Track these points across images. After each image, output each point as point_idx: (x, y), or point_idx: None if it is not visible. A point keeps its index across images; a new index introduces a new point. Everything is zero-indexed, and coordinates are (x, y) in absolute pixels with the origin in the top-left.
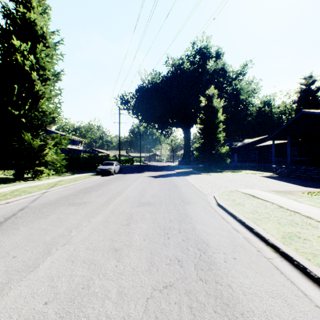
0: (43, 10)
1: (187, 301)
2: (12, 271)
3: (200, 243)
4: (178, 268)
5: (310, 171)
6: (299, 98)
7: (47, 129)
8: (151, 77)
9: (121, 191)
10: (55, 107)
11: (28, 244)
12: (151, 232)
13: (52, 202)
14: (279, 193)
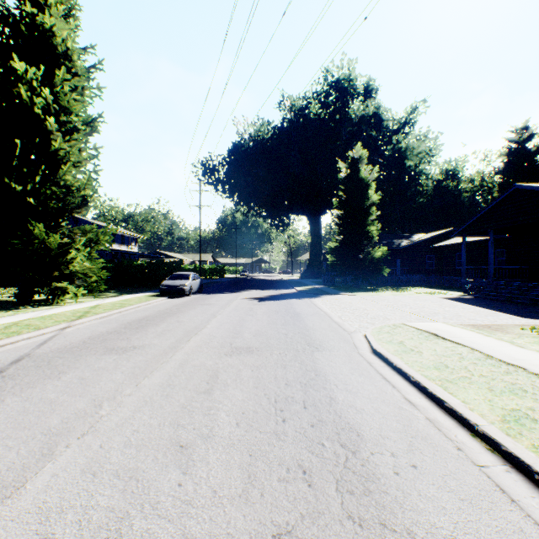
0: (67, 11)
1: None
2: None
3: (344, 432)
4: (304, 490)
5: (529, 290)
6: (506, 165)
7: (77, 217)
8: (255, 130)
9: (201, 326)
10: (88, 179)
11: (14, 433)
12: (252, 408)
13: (76, 346)
14: (480, 330)
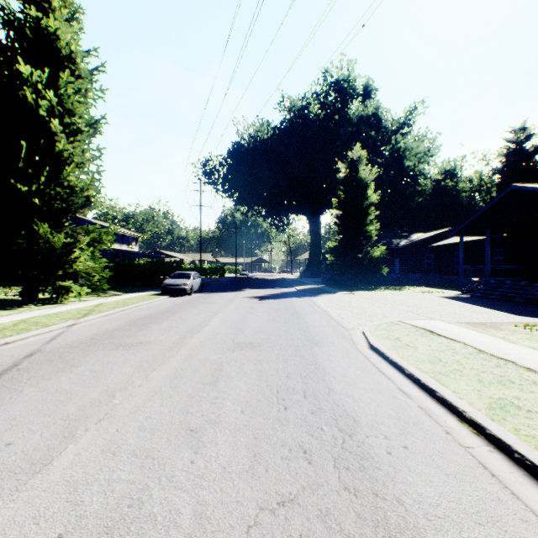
0: (71, 15)
1: (323, 532)
2: (3, 473)
3: (342, 418)
4: (305, 466)
5: (525, 289)
6: (504, 165)
7: (78, 217)
8: (255, 130)
9: (203, 323)
10: (91, 180)
11: (36, 419)
12: (255, 398)
13: (84, 342)
14: (474, 327)
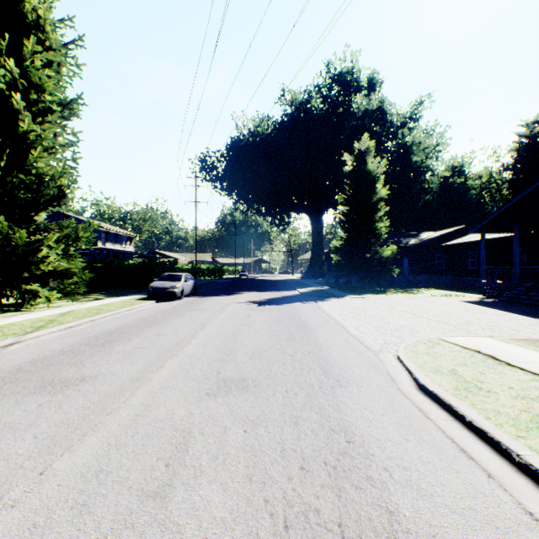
0: None
1: None
2: None
3: None
4: None
5: None
6: (516, 161)
7: (68, 214)
8: (254, 125)
9: (184, 341)
10: (63, 167)
11: None
12: None
13: (2, 377)
14: None
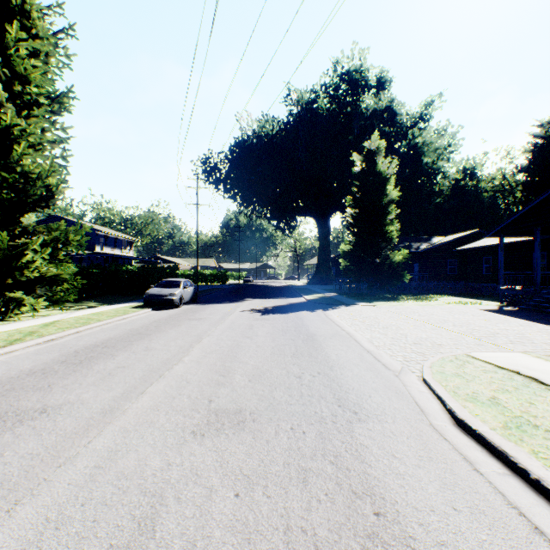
0: None
1: None
2: None
3: None
4: None
5: None
6: (530, 162)
7: (65, 218)
8: (259, 126)
9: (174, 358)
10: (51, 164)
11: None
12: None
13: None
14: None
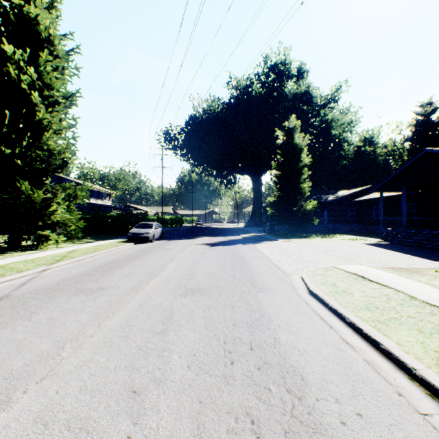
0: (50, 4)
1: None
2: None
3: (289, 375)
4: None
5: (437, 237)
6: (413, 134)
7: (61, 176)
8: (207, 105)
9: (160, 269)
10: (67, 144)
11: None
12: (202, 350)
13: (50, 287)
14: (399, 272)
